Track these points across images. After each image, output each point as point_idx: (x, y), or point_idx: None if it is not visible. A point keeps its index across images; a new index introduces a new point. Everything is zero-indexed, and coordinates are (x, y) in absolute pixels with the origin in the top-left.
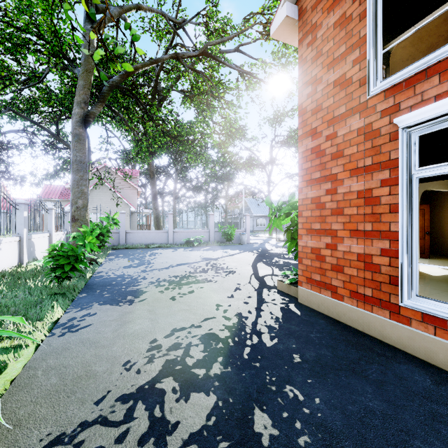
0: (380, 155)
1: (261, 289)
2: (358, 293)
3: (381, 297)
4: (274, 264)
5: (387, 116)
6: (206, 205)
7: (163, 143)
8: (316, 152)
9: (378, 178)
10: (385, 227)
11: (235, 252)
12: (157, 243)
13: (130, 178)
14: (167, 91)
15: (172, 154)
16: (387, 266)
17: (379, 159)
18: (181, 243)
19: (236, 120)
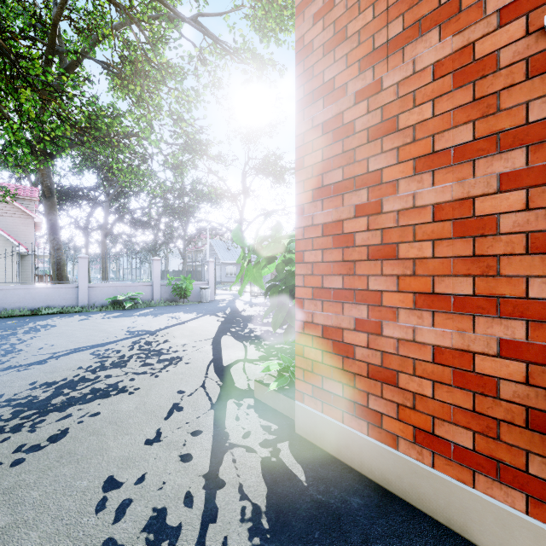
0: (498, 114)
1: (223, 402)
2: (435, 437)
3: (500, 457)
4: (248, 337)
5: (519, 18)
6: (156, 247)
7: (59, 134)
8: (333, 129)
9: (491, 170)
10: (512, 287)
11: (190, 316)
12: (56, 307)
13: (20, 200)
14: (77, 57)
15: (100, 170)
16: (519, 383)
17: (496, 126)
18: (103, 304)
19: (188, 109)
